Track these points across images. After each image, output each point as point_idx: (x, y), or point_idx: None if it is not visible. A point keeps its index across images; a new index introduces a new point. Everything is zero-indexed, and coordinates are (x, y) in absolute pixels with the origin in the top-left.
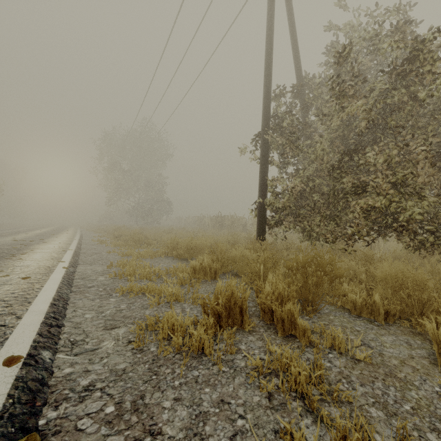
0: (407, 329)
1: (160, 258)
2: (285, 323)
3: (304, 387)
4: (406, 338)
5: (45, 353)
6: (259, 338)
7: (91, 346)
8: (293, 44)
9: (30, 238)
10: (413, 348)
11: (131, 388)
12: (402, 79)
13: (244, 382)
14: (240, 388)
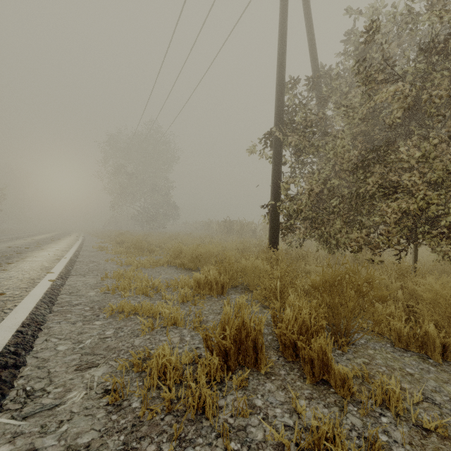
0: None
1: (162, 267)
2: (315, 365)
3: None
4: None
5: None
6: (280, 386)
7: (51, 399)
8: (309, 32)
9: (27, 244)
10: None
11: None
12: (442, 60)
13: None
14: None
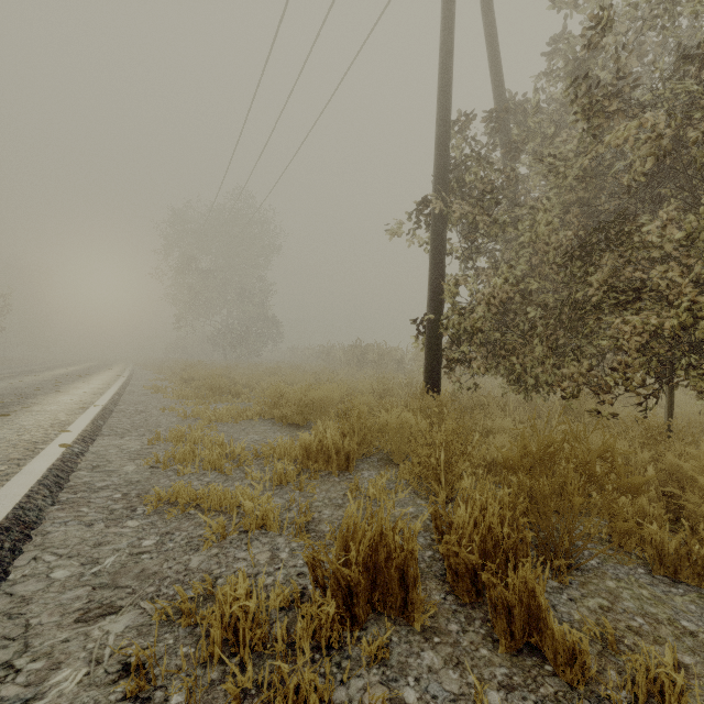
0: None
1: (250, 421)
2: (514, 618)
3: None
4: None
5: None
6: (450, 659)
7: (19, 687)
8: (490, 39)
9: (40, 382)
10: None
11: None
12: None
13: None
14: None
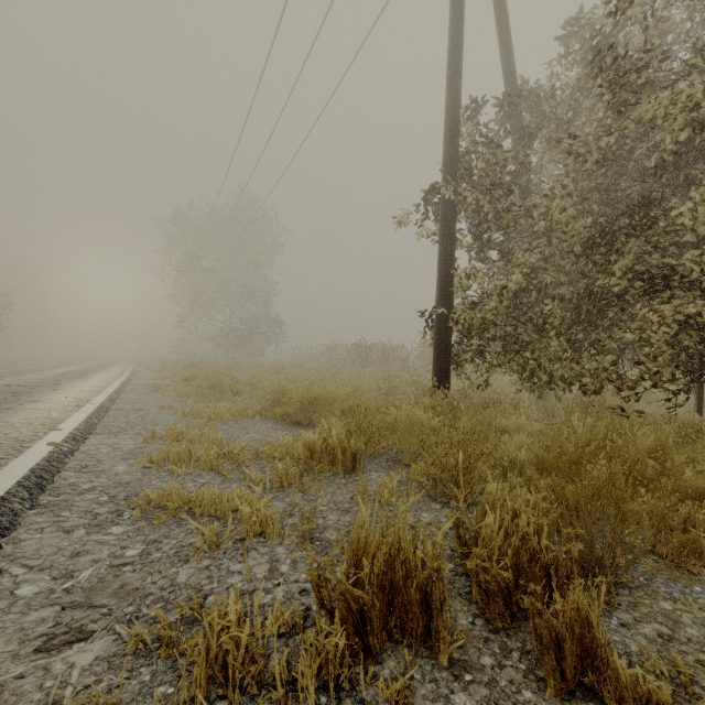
0: None
1: (251, 420)
2: (564, 653)
3: None
4: None
5: None
6: (487, 704)
7: None
8: (501, 22)
9: (38, 381)
10: None
11: None
12: None
13: None
14: None
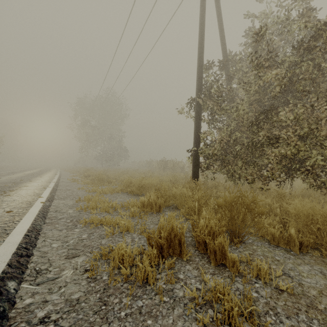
0: (319, 259)
1: (117, 193)
2: (217, 254)
3: (237, 321)
4: (320, 268)
5: (11, 283)
6: (195, 267)
7: (52, 275)
8: (220, 29)
9: (21, 177)
10: (326, 278)
11: (82, 320)
12: (308, 53)
13: (183, 313)
14: (178, 320)
